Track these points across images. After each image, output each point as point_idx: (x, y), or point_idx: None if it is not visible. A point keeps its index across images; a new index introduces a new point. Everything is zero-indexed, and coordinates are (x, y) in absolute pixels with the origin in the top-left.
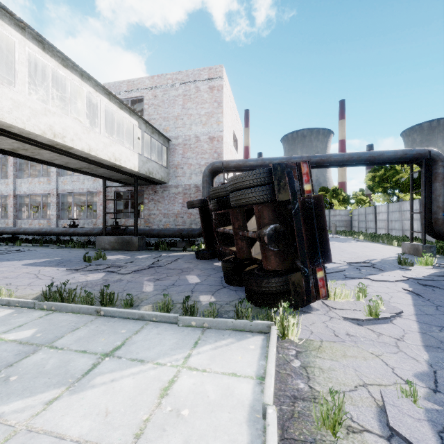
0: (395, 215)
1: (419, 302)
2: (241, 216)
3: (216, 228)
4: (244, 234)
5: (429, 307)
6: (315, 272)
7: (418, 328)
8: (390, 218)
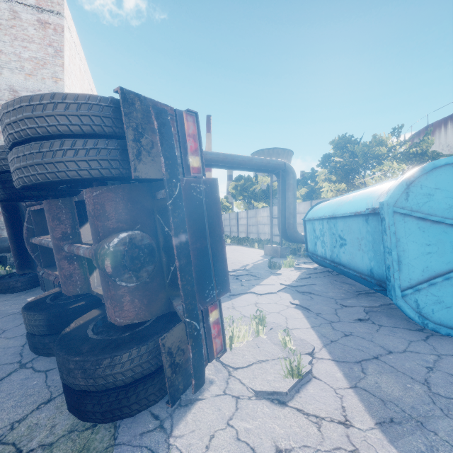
0: (252, 220)
1: (314, 321)
2: (67, 215)
3: (31, 237)
4: (72, 251)
5: (326, 327)
6: (206, 315)
7: (344, 377)
8: (249, 223)
